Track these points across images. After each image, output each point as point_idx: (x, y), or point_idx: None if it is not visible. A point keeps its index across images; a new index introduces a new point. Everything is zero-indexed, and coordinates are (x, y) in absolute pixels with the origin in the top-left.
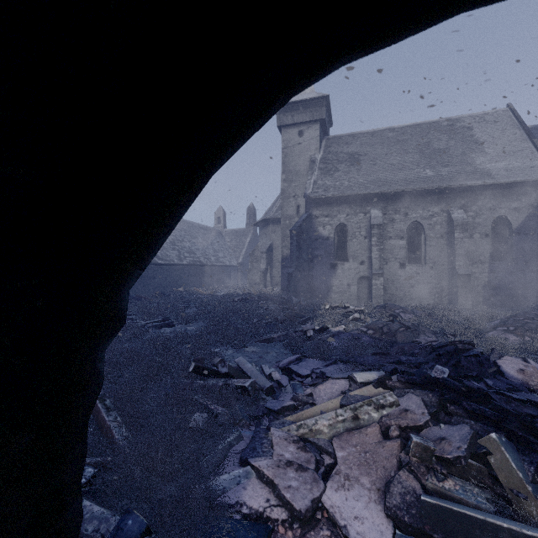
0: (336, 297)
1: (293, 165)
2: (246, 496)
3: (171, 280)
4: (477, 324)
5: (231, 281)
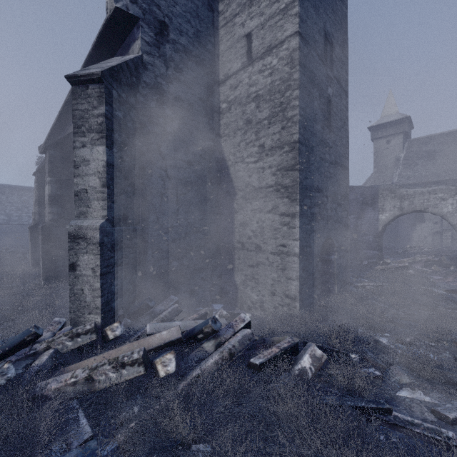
0: (415, 244)
1: (382, 162)
2: None
3: None
4: None
5: None
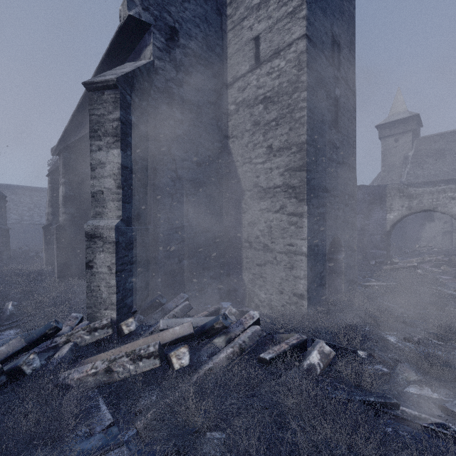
0: (424, 244)
1: (390, 161)
2: None
3: None
4: None
5: None
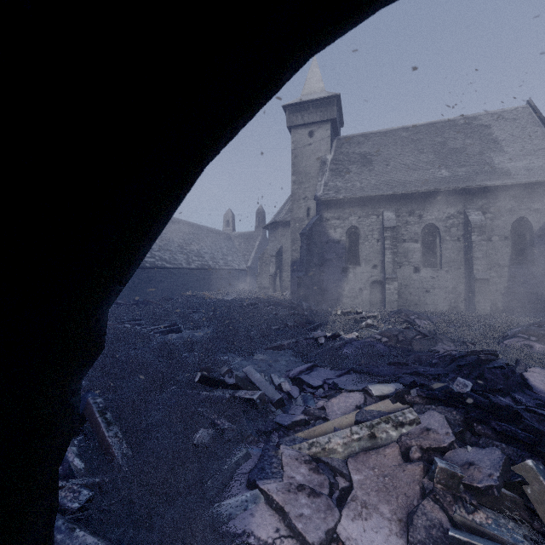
0: (348, 302)
1: (303, 166)
2: (254, 524)
3: (180, 284)
4: (497, 332)
5: (240, 285)
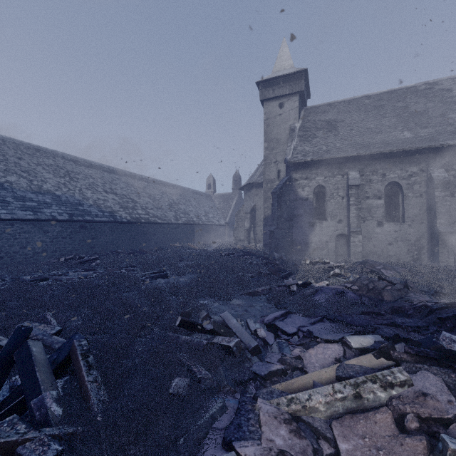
0: (315, 253)
1: (274, 134)
2: None
3: (169, 237)
4: None
5: (219, 238)
